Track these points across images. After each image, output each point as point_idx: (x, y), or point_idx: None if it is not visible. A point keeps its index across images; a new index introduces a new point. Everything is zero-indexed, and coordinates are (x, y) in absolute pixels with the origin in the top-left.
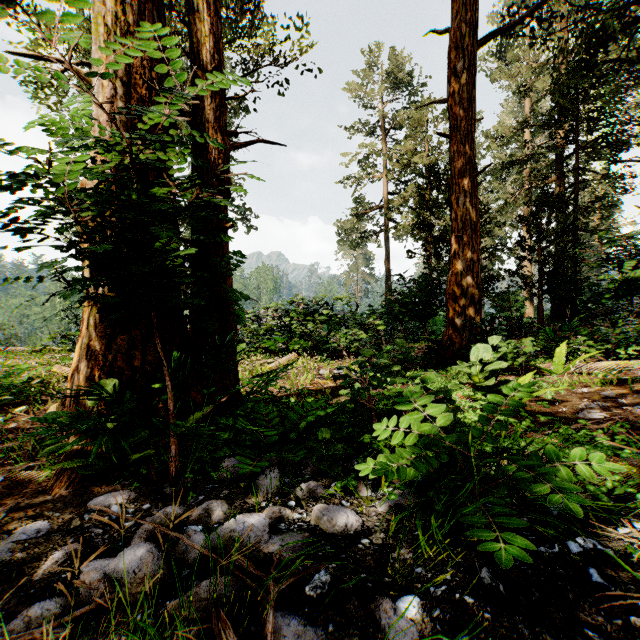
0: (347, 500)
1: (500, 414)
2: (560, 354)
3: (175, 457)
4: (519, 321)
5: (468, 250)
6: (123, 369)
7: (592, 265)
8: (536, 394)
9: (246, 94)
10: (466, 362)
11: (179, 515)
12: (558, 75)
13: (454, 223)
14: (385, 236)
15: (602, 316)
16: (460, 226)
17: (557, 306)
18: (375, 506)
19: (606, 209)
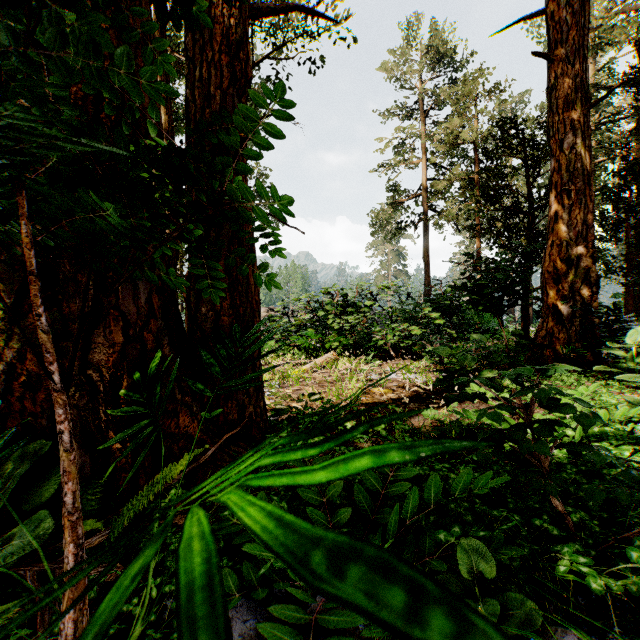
0: None
1: None
2: None
3: None
4: None
5: (579, 211)
6: (40, 377)
7: None
8: None
9: None
10: (577, 366)
11: None
12: None
13: (555, 176)
14: (424, 226)
15: None
16: (565, 179)
17: (637, 300)
18: None
19: None
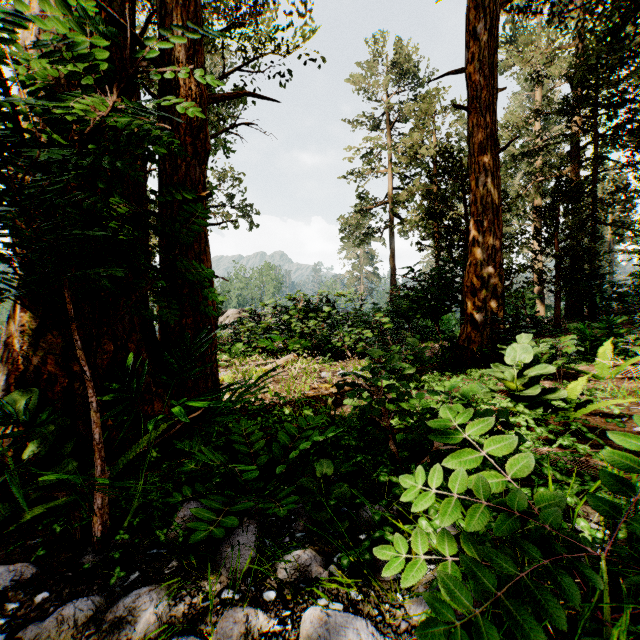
0: (358, 589)
1: (552, 433)
2: (604, 355)
3: (102, 509)
4: (534, 319)
5: (489, 237)
6: (56, 375)
7: (632, 253)
8: (595, 407)
9: (226, 27)
10: (487, 364)
11: (84, 620)
12: (583, 48)
13: (473, 207)
14: (390, 232)
15: (623, 314)
16: (480, 210)
17: (572, 304)
18: (404, 606)
19: (629, 199)
